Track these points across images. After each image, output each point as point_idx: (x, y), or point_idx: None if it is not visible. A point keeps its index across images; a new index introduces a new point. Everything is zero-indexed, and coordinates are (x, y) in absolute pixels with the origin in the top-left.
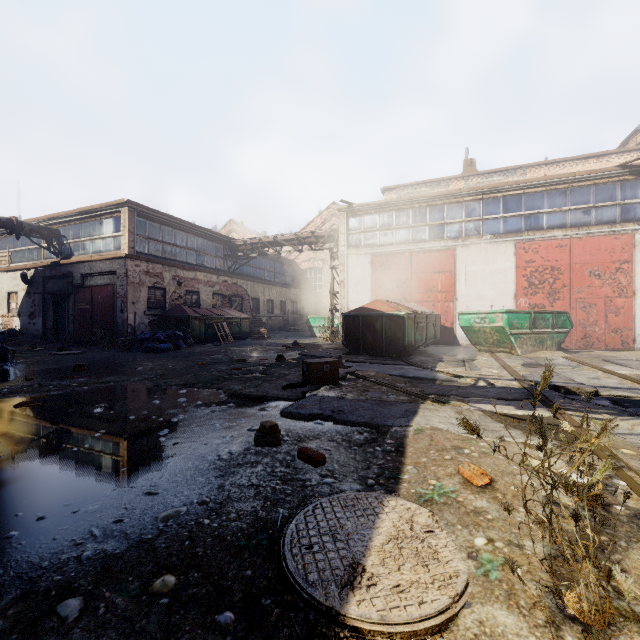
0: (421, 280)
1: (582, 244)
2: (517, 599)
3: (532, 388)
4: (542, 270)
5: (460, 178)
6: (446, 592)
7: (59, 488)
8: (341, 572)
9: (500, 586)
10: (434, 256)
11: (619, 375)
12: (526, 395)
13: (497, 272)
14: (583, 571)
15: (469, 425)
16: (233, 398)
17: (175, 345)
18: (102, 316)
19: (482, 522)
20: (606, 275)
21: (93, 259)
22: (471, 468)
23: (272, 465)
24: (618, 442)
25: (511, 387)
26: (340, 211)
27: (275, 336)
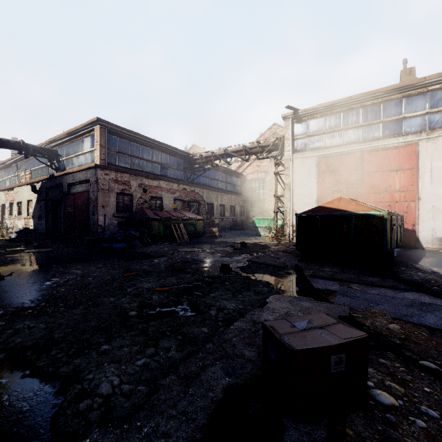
0: (374, 180)
1: None
2: None
3: None
4: None
5: None
6: None
7: None
8: None
9: None
10: (390, 153)
11: None
12: None
13: None
14: None
15: None
16: None
17: (131, 245)
18: (81, 218)
19: None
20: None
21: (74, 170)
22: None
23: None
24: None
25: None
26: (285, 118)
27: (226, 234)
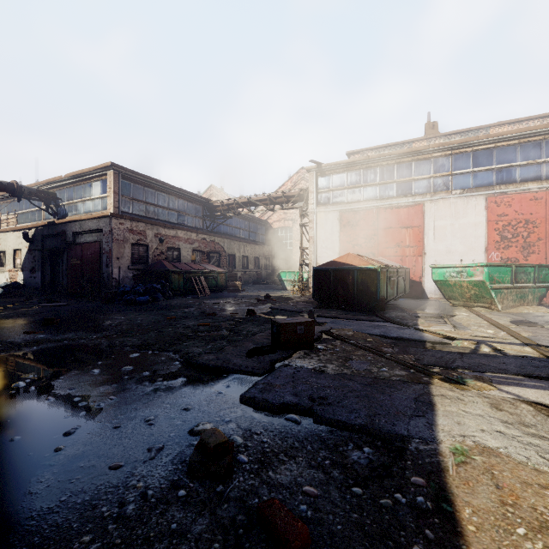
0: (389, 235)
1: None
2: None
3: None
4: (515, 223)
5: (423, 140)
6: None
7: None
8: None
9: None
10: (402, 212)
11: None
12: None
13: (467, 226)
14: None
15: None
16: (187, 368)
17: (153, 298)
18: (90, 270)
19: None
20: None
21: (82, 218)
22: None
23: (207, 547)
24: None
25: (530, 356)
26: (309, 171)
27: (249, 289)
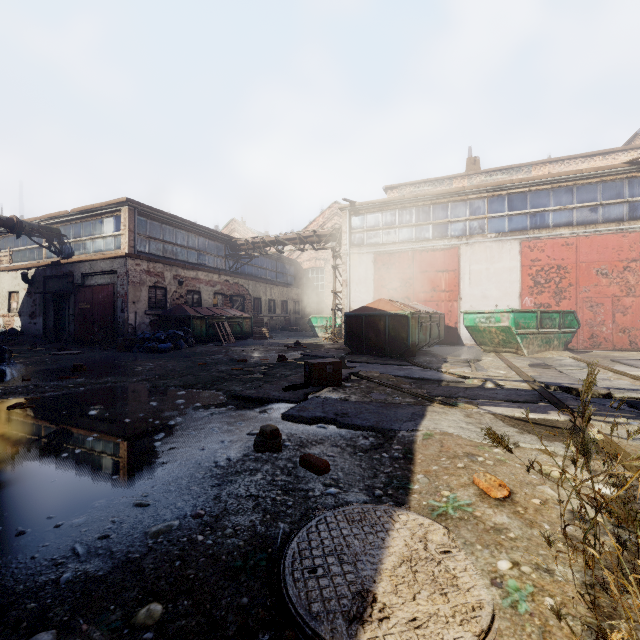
0: (424, 279)
1: (589, 242)
2: (553, 638)
3: (542, 390)
4: (548, 269)
5: (463, 176)
6: (470, 628)
7: (44, 498)
8: (349, 602)
9: (531, 621)
10: (438, 255)
11: (631, 376)
12: (537, 397)
13: (502, 271)
14: (634, 610)
15: (496, 437)
16: (233, 400)
17: (176, 345)
18: (102, 316)
19: (504, 541)
20: (614, 274)
21: (93, 258)
22: (487, 478)
23: (272, 473)
24: (639, 448)
25: (520, 389)
26: (342, 210)
27: (277, 336)
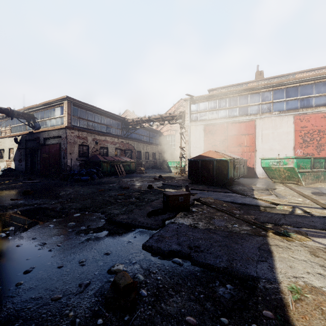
0: (234, 139)
1: None
2: None
3: None
4: (312, 132)
5: (254, 82)
6: None
7: None
8: None
9: None
10: (242, 125)
11: None
12: None
13: (282, 134)
14: None
15: None
16: (109, 224)
17: (91, 177)
18: (54, 161)
19: None
20: None
21: (49, 129)
22: None
23: None
24: None
25: None
26: (186, 101)
27: (149, 172)
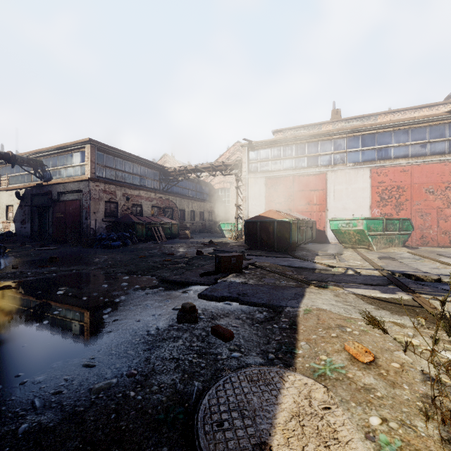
0: (301, 196)
1: (420, 169)
2: None
3: (390, 276)
4: (390, 188)
5: (329, 123)
6: None
7: (15, 360)
8: None
9: None
10: (311, 179)
11: None
12: (386, 281)
13: (357, 190)
14: None
15: (373, 320)
16: (163, 283)
17: (124, 243)
18: (72, 222)
19: (373, 400)
20: (438, 192)
21: (66, 181)
22: (356, 346)
23: (190, 340)
24: None
25: (373, 275)
26: (243, 146)
27: (196, 236)
